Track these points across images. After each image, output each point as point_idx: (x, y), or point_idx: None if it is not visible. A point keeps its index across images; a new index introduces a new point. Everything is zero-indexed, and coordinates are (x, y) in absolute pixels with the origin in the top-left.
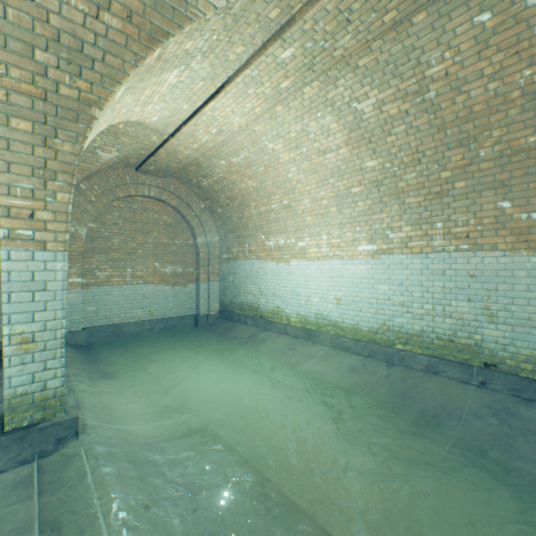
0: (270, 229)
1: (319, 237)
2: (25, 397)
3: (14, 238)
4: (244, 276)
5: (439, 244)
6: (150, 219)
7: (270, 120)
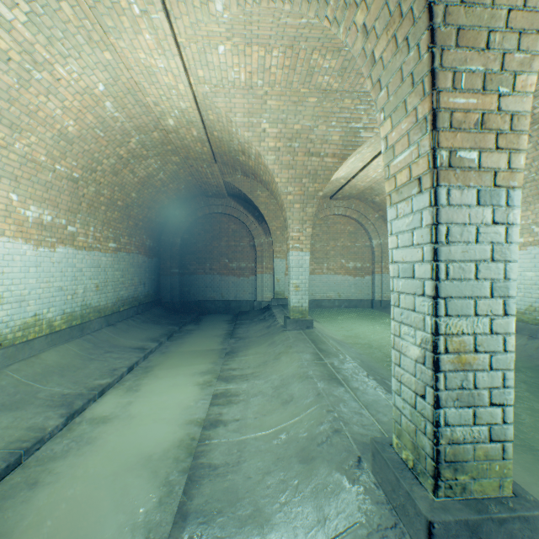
0: None
1: None
2: (296, 308)
3: (293, 248)
4: None
5: None
6: (338, 229)
7: None
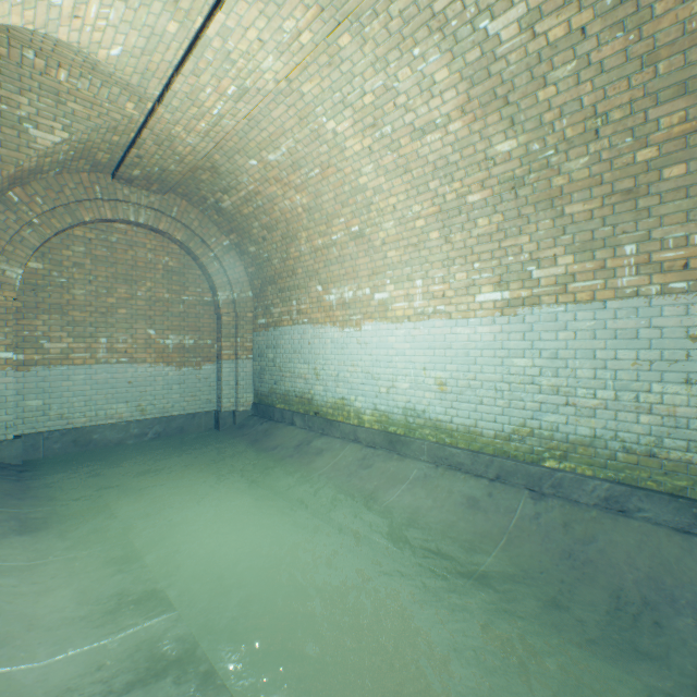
0: (330, 274)
1: (410, 283)
2: None
3: None
4: (290, 351)
5: (628, 282)
6: (140, 259)
7: (330, 68)
